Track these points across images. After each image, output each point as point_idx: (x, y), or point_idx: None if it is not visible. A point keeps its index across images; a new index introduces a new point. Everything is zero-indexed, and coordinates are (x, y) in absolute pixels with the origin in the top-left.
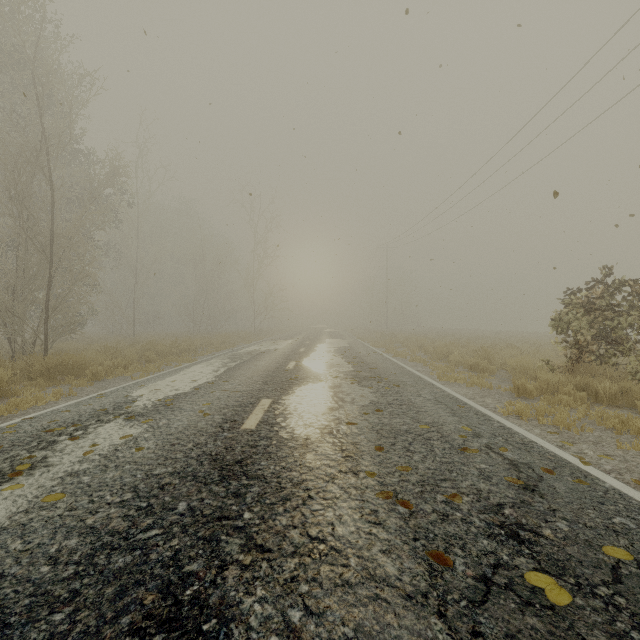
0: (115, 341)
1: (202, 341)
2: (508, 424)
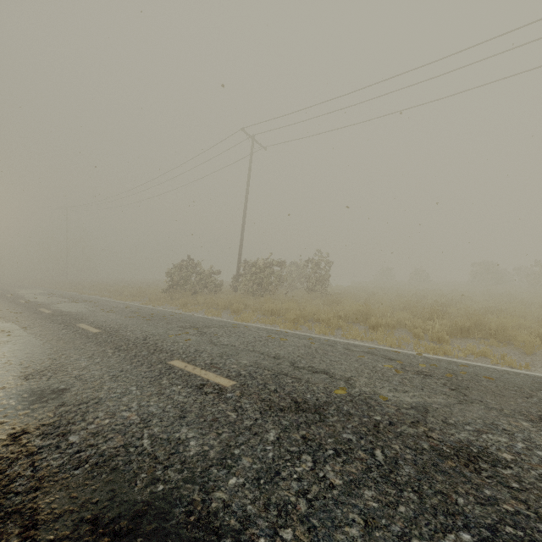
0: None
1: None
2: (141, 305)
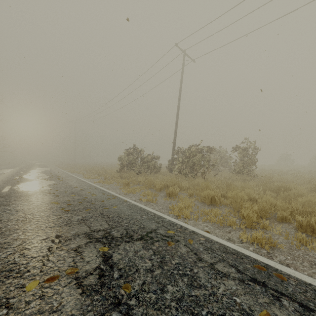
0: None
1: None
2: (92, 184)
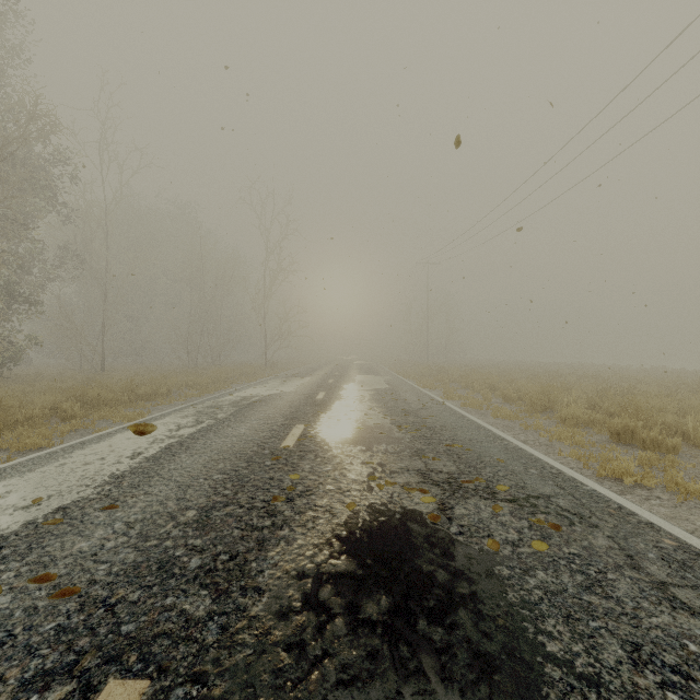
0: (59, 380)
1: (185, 379)
2: None
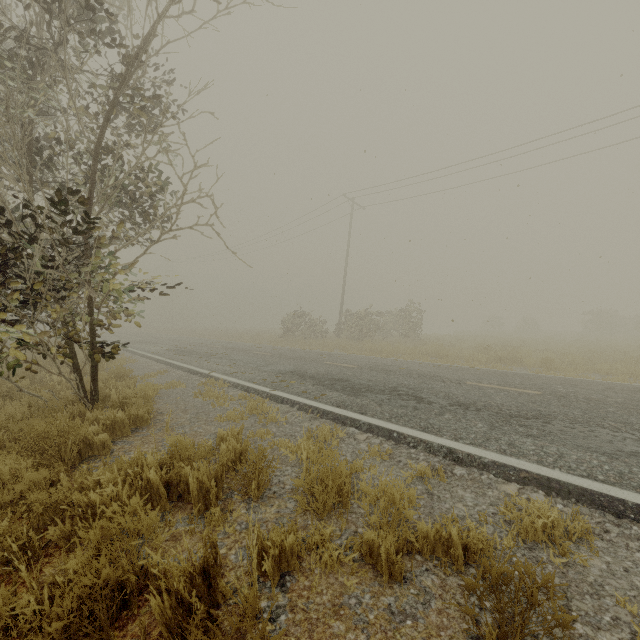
0: None
1: None
2: (270, 345)
